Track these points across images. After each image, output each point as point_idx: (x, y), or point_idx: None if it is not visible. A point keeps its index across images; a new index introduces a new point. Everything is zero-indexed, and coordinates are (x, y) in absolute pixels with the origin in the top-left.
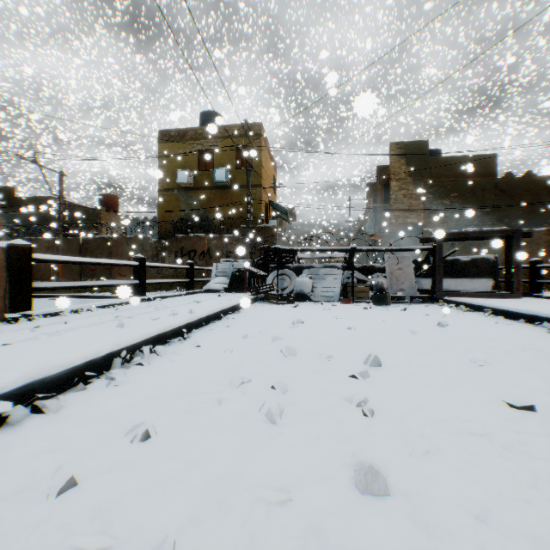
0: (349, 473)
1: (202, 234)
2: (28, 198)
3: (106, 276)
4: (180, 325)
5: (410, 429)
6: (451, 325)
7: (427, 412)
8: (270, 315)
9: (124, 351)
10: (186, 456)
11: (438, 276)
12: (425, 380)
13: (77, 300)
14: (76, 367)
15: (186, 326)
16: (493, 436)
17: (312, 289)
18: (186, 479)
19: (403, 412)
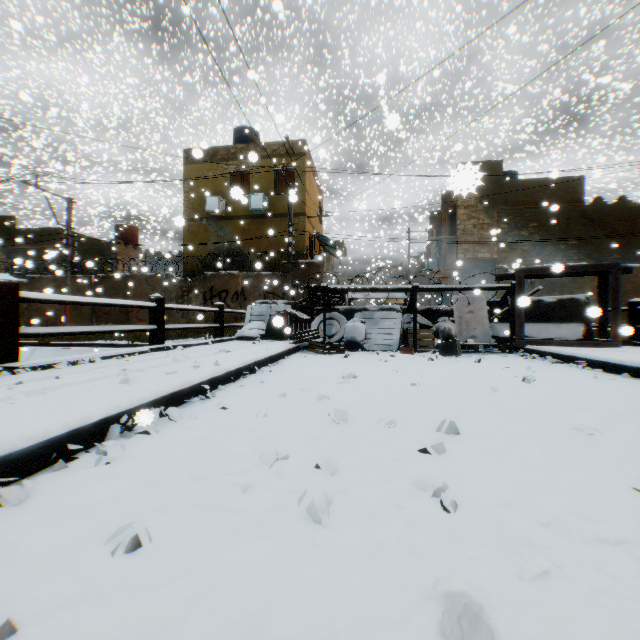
0: (432, 613)
1: (235, 271)
2: (32, 230)
3: (122, 321)
4: (202, 380)
5: (512, 532)
6: (539, 380)
7: (532, 506)
8: (315, 368)
9: (124, 415)
10: (189, 580)
11: (518, 320)
12: (520, 455)
13: (88, 349)
14: (56, 438)
15: (209, 381)
16: (634, 544)
17: (365, 336)
18: (184, 622)
19: (498, 505)
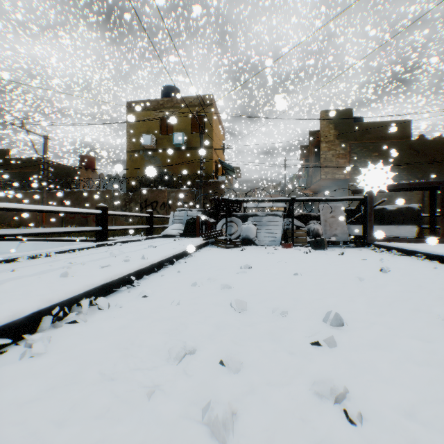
0: None
1: (163, 187)
2: (21, 159)
3: (83, 223)
4: (130, 272)
5: None
6: (393, 270)
7: (439, 418)
8: (219, 259)
9: (57, 307)
10: None
11: (369, 223)
12: (404, 349)
13: (58, 243)
14: None
15: (136, 272)
16: None
17: (256, 234)
18: None
19: (402, 415)
